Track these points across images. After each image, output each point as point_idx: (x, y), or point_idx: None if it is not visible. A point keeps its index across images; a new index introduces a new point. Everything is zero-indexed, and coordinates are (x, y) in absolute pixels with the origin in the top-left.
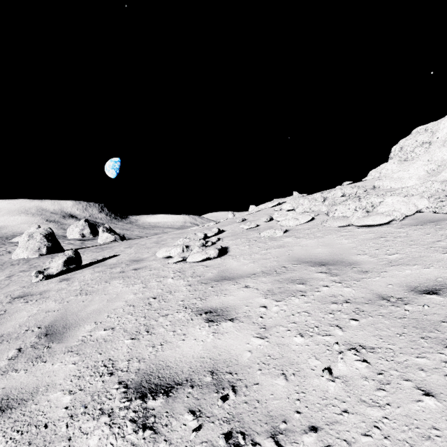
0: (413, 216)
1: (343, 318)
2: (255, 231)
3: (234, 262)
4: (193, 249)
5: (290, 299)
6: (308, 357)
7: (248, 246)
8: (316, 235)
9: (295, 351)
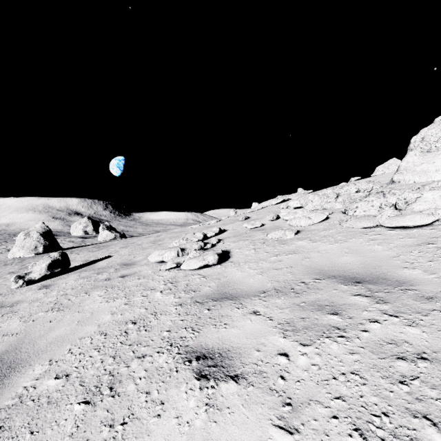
0: None
1: (432, 398)
2: (261, 231)
3: (237, 272)
4: (189, 254)
5: (324, 342)
6: None
7: (254, 250)
8: (336, 238)
9: None
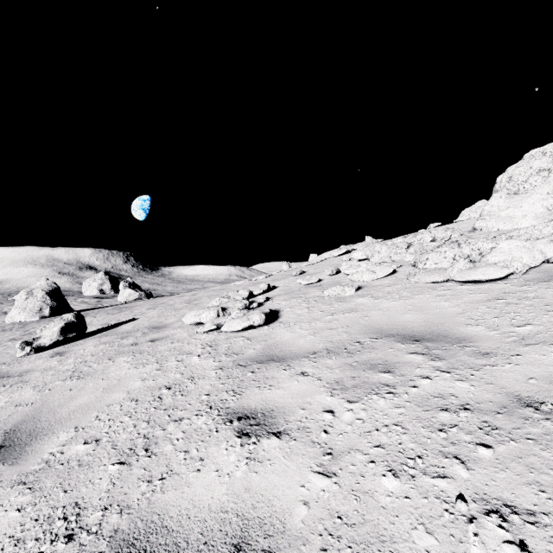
0: (539, 268)
1: (465, 442)
2: (317, 288)
3: (286, 333)
4: (232, 313)
5: (371, 399)
6: (411, 525)
7: (307, 309)
8: (401, 295)
9: (387, 510)
